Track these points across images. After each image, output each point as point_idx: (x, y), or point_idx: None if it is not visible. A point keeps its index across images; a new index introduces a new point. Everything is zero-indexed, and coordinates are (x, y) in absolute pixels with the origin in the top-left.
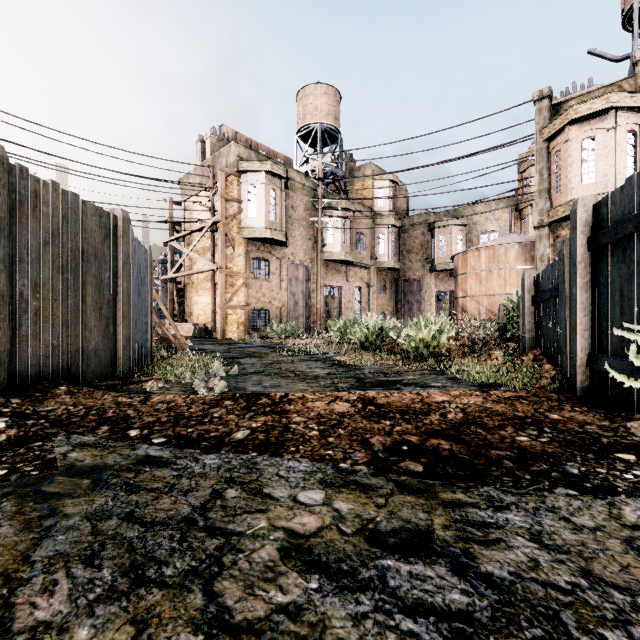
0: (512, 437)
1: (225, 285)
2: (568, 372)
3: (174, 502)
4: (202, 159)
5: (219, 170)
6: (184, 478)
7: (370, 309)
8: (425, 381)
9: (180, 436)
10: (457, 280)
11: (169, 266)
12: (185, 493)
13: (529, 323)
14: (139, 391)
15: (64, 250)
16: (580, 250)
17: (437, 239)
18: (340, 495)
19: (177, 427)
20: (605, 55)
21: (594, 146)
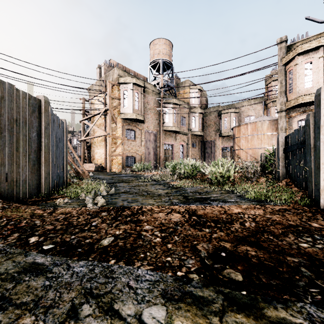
0: (296, 243)
1: (111, 143)
2: (313, 193)
3: (32, 323)
4: (100, 77)
5: (108, 82)
6: (52, 289)
7: (188, 156)
8: (224, 198)
9: (64, 243)
10: (235, 140)
11: (82, 133)
12: (46, 310)
13: (282, 163)
14: (51, 205)
15: (2, 118)
16: (322, 118)
17: (223, 120)
18: (179, 313)
19: (65, 234)
20: (315, 19)
21: (311, 67)
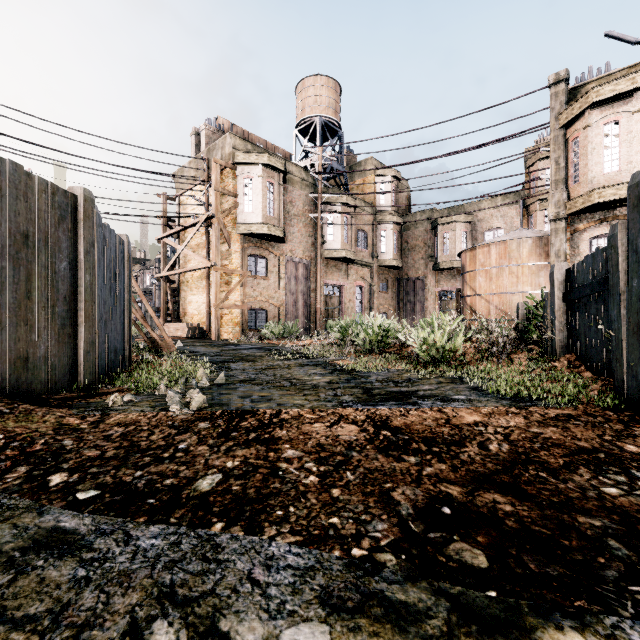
0: (595, 488)
1: (220, 283)
2: (624, 384)
3: None
4: (197, 152)
5: (213, 162)
6: (90, 587)
7: (371, 309)
8: (445, 392)
9: (120, 486)
10: (465, 278)
11: (162, 264)
12: (76, 633)
13: (560, 323)
14: (98, 407)
15: None
16: None
17: (440, 236)
18: (357, 639)
19: (122, 468)
20: (624, 37)
21: (617, 131)
